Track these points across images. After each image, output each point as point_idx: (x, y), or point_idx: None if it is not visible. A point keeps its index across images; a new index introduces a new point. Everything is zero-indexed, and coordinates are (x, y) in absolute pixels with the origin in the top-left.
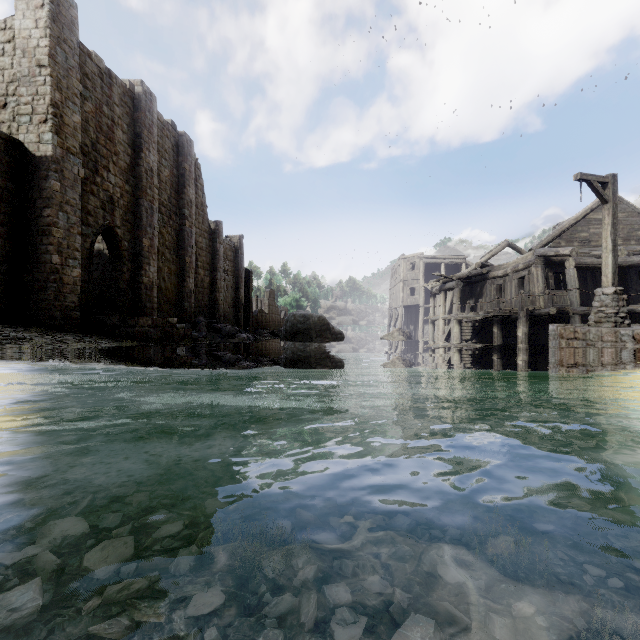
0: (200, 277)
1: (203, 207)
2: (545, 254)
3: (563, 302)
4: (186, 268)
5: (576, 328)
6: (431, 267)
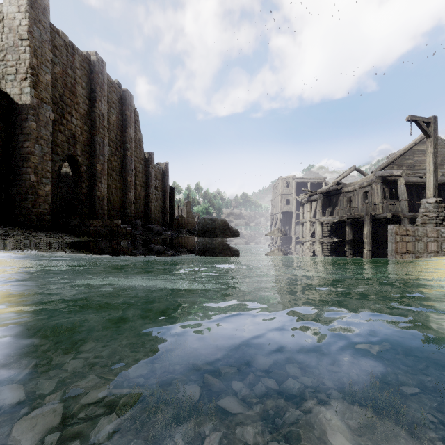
0: (138, 192)
1: (140, 142)
2: (383, 175)
3: (395, 209)
4: (128, 185)
5: (408, 227)
6: (300, 185)
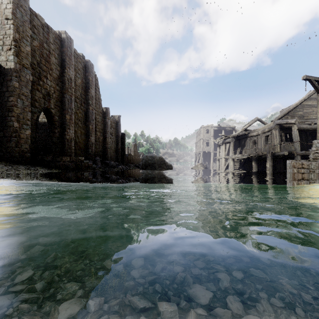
0: (97, 136)
1: (99, 100)
2: (280, 123)
3: (290, 149)
4: (90, 131)
5: (303, 162)
6: (217, 132)
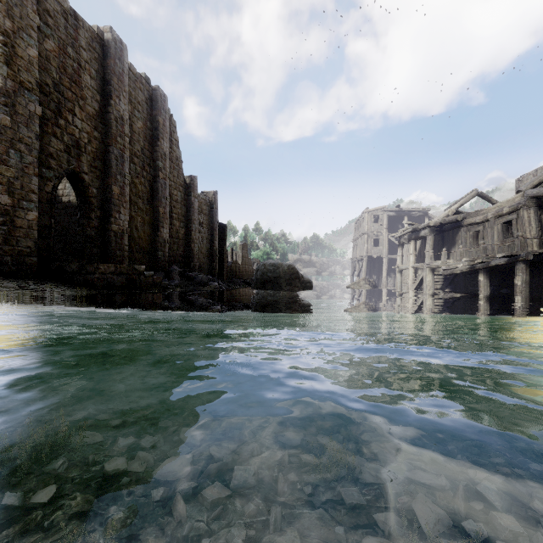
0: (175, 228)
1: (178, 162)
2: (540, 194)
3: None
4: (160, 218)
5: None
6: (394, 220)
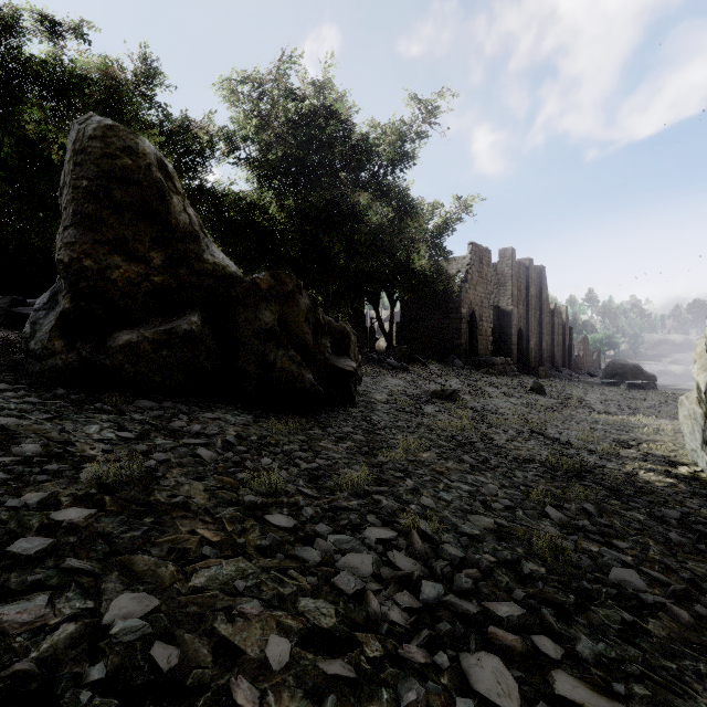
0: (546, 340)
1: (547, 299)
2: None
3: None
4: (542, 338)
5: None
6: None
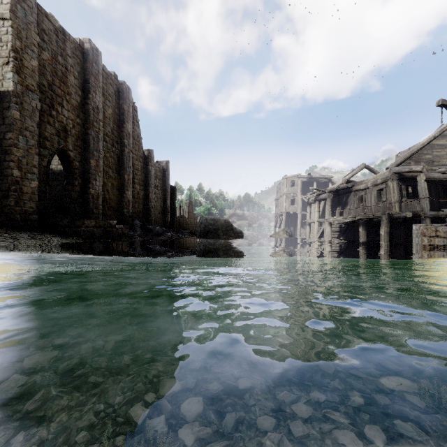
0: (136, 191)
1: (139, 139)
2: (400, 171)
3: (413, 208)
4: (125, 183)
5: (437, 228)
6: (306, 184)
